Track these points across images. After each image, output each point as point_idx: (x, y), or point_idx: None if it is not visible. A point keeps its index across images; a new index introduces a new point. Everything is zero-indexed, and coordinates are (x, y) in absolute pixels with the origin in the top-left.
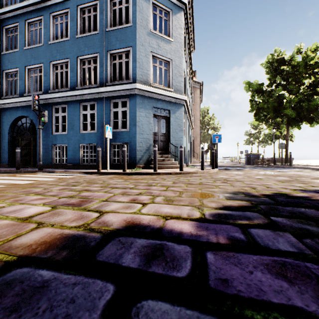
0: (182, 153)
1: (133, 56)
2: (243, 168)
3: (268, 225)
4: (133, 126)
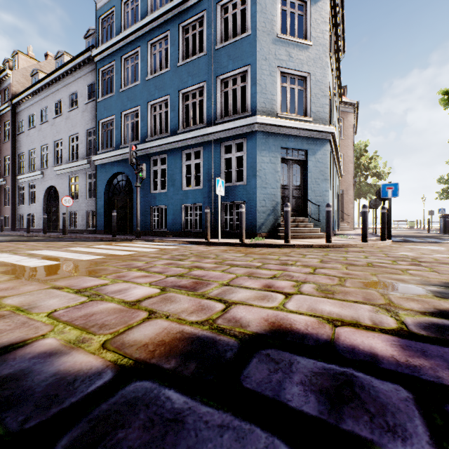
0: (330, 215)
1: (252, 77)
2: (441, 240)
3: None
4: (252, 177)
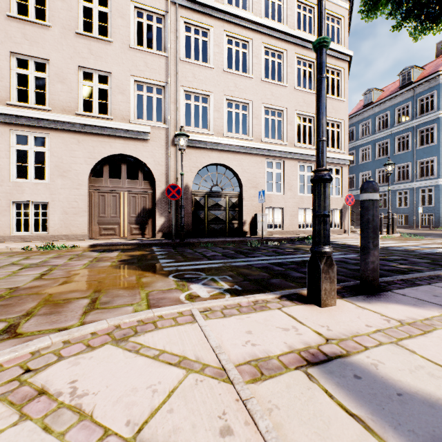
0: None
1: (437, 162)
2: None
3: None
4: (437, 203)
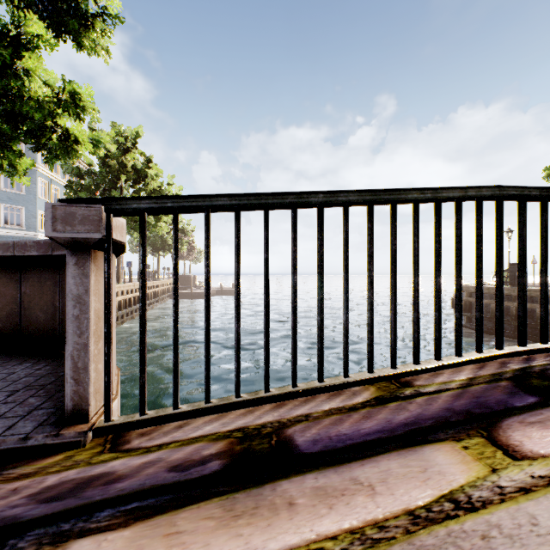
0: None
1: None
2: None
3: None
4: None
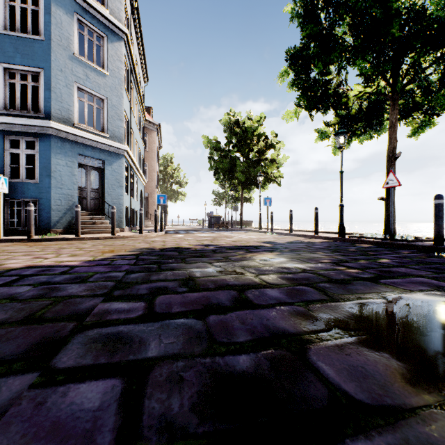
0: (115, 215)
1: (46, 82)
2: (195, 232)
3: (131, 259)
4: (46, 177)
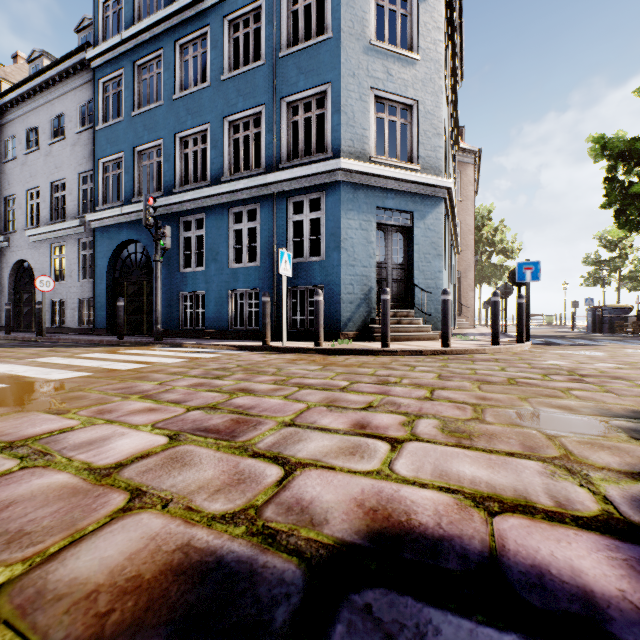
0: (448, 307)
1: (334, 101)
2: (594, 342)
3: None
4: (334, 250)
